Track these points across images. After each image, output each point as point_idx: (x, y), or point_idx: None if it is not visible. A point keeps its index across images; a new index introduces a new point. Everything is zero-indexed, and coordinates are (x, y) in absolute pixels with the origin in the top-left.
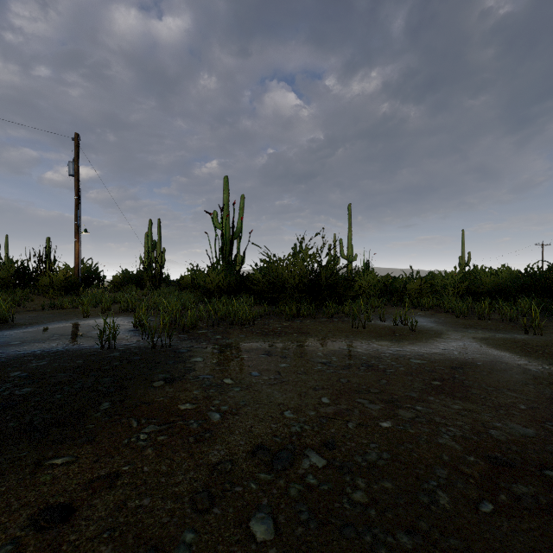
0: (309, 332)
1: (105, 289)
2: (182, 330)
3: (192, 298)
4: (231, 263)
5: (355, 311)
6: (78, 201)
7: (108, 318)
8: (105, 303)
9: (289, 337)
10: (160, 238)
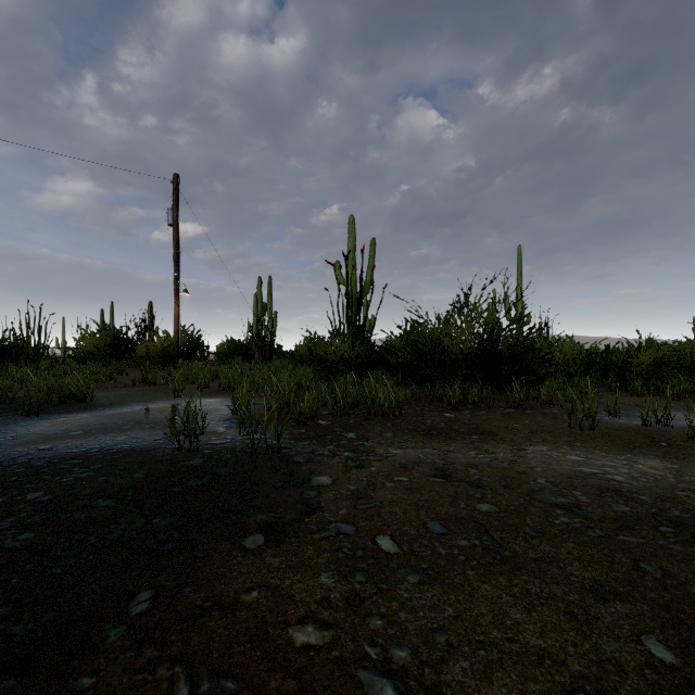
0: (496, 432)
1: (208, 362)
2: (297, 422)
3: (309, 374)
4: (358, 328)
5: (559, 398)
6: (177, 256)
7: (203, 399)
8: (203, 379)
9: (466, 441)
10: (271, 300)
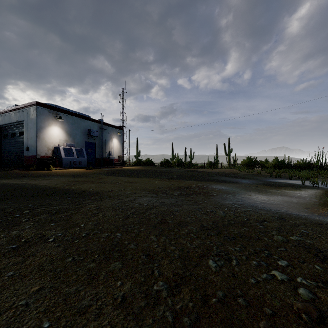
0: None
1: None
2: None
3: None
4: None
5: None
6: None
7: None
8: None
9: None
10: None
